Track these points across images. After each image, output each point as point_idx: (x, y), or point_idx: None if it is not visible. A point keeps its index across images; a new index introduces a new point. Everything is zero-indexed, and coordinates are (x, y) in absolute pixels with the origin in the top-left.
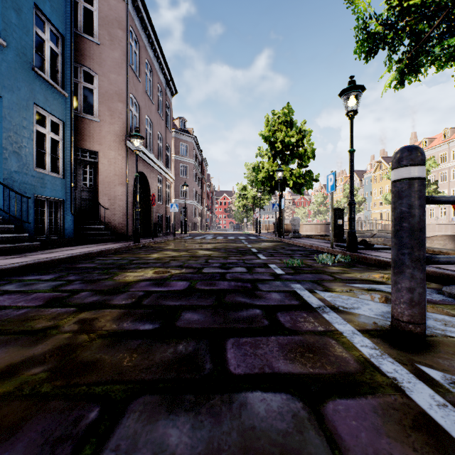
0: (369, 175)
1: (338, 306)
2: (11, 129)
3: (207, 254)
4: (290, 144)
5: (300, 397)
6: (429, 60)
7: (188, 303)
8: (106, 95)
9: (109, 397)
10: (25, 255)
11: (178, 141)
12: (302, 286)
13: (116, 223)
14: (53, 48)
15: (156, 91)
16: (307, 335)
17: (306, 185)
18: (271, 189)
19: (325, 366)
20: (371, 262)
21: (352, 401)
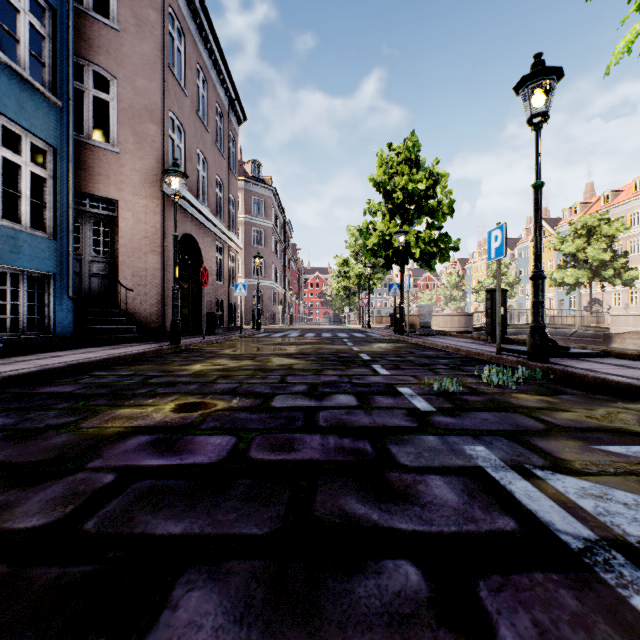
0: (524, 244)
1: (638, 541)
2: None
3: (286, 364)
4: (416, 194)
5: None
6: None
7: (209, 528)
8: (130, 111)
9: None
10: None
11: (249, 195)
12: (490, 450)
13: (146, 313)
14: (36, 26)
15: (214, 113)
16: None
17: (439, 255)
18: (386, 262)
19: None
20: (585, 383)
21: None
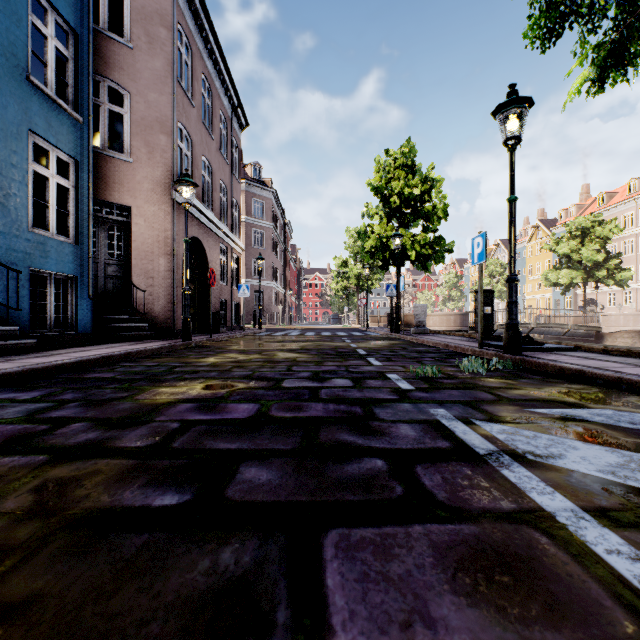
0: (521, 245)
1: (522, 451)
2: None
3: (290, 357)
4: (412, 198)
5: None
6: None
7: (253, 446)
8: (142, 123)
9: None
10: (9, 359)
11: (250, 197)
12: (448, 411)
13: (157, 312)
14: (61, 49)
15: (218, 121)
16: (485, 521)
17: (434, 257)
18: (384, 263)
19: (553, 616)
20: (546, 371)
21: None
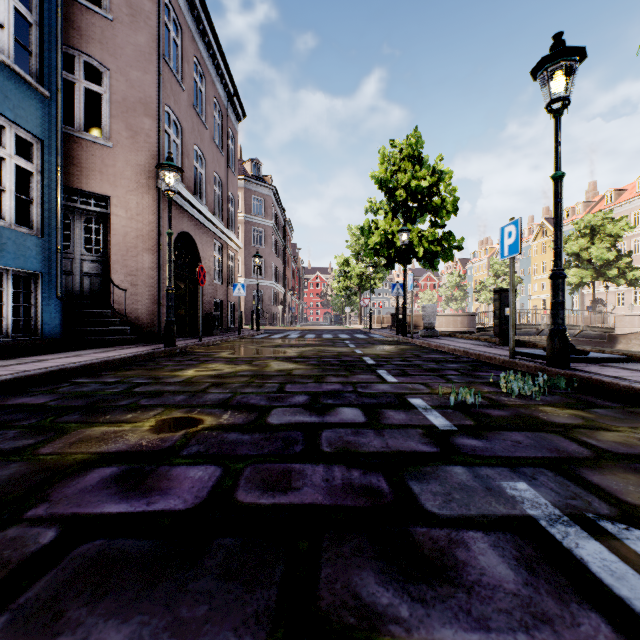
0: (526, 244)
1: None
2: None
3: (285, 369)
4: (419, 191)
5: None
6: None
7: (165, 637)
8: (123, 104)
9: None
10: None
11: (249, 194)
12: (536, 489)
13: (140, 314)
14: (21, 11)
15: (212, 109)
16: None
17: (443, 254)
18: (388, 261)
19: None
20: (616, 393)
21: None
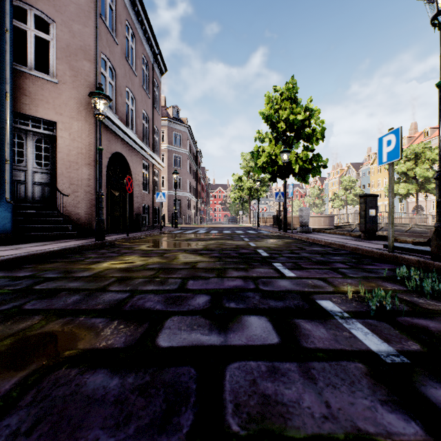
0: (366, 167)
1: None
2: None
3: (190, 261)
4: (295, 123)
5: None
6: None
7: None
8: (67, 50)
9: None
10: None
11: (171, 131)
12: None
13: (81, 214)
14: None
15: (141, 62)
16: None
17: (312, 171)
18: (272, 176)
19: None
20: None
21: None
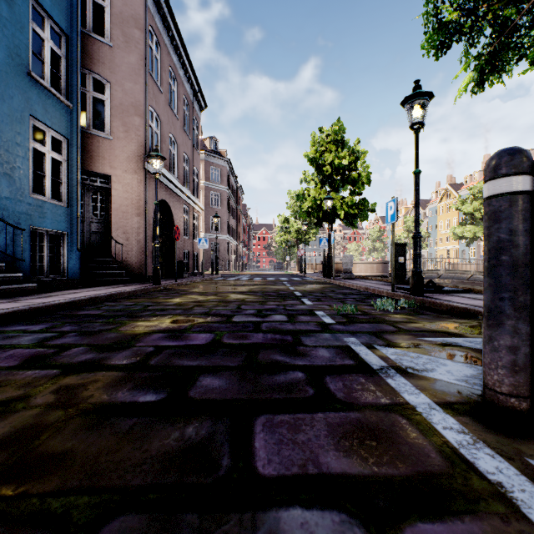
0: (434, 205)
1: (405, 367)
2: (1, 146)
3: (240, 298)
4: (341, 167)
5: (361, 518)
6: (516, 55)
7: (209, 364)
8: (120, 108)
9: (69, 518)
10: (16, 300)
11: (208, 165)
12: (357, 339)
13: (132, 261)
14: (55, 49)
15: (182, 104)
16: (367, 410)
17: (359, 216)
18: (318, 221)
19: (396, 462)
20: (442, 309)
21: (442, 526)
